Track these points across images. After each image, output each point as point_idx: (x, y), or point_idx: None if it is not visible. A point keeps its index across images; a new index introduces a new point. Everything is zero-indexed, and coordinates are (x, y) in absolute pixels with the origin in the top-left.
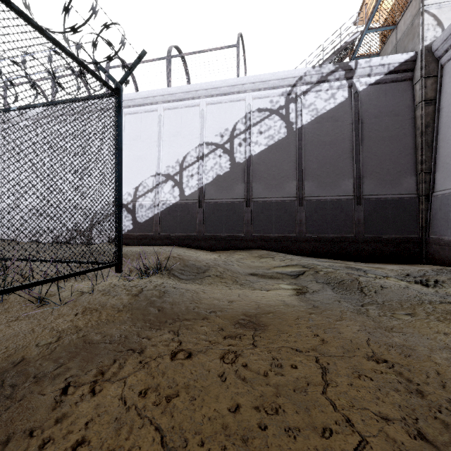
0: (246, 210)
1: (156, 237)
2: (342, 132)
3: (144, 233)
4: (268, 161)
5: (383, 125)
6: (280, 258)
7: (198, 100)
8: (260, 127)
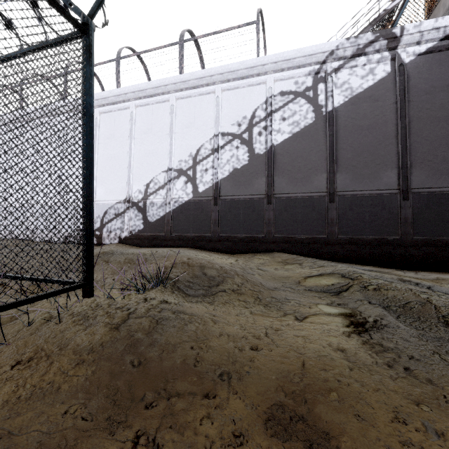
0: (267, 207)
1: (168, 238)
2: (383, 113)
3: (155, 233)
4: (292, 151)
5: (437, 102)
6: (310, 265)
7: (213, 86)
8: (283, 113)
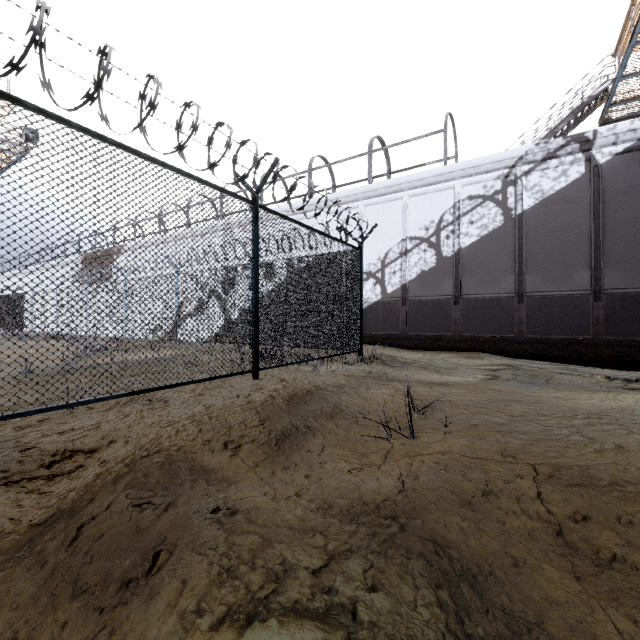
0: (455, 308)
1: None
2: (576, 215)
3: None
4: (480, 253)
5: (635, 202)
6: (490, 359)
7: (401, 193)
8: (471, 217)
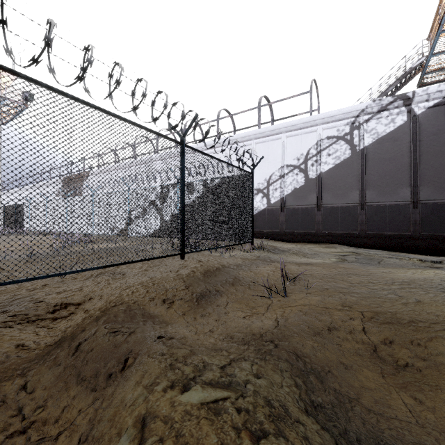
0: (317, 213)
1: None
2: (400, 149)
3: None
4: (335, 176)
5: (441, 140)
6: (341, 248)
7: (280, 135)
8: (328, 151)
